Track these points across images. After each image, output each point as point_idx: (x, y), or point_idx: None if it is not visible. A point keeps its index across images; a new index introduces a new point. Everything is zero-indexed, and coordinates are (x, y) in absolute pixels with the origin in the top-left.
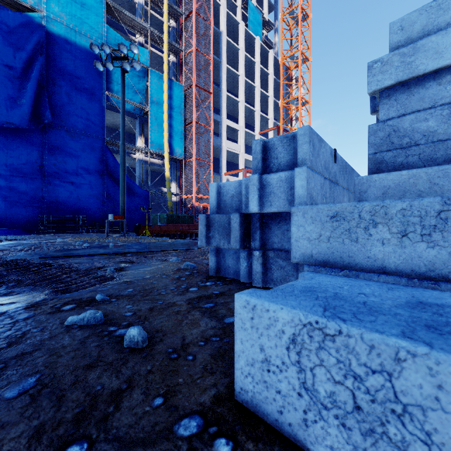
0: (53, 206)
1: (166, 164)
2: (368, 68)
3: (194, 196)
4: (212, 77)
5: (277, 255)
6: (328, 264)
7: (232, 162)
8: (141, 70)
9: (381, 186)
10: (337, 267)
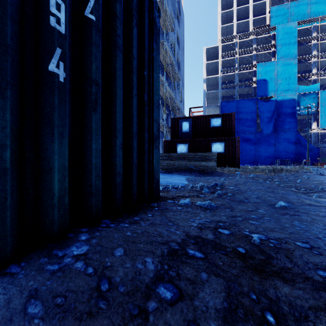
0: (278, 156)
1: None
2: None
3: None
4: None
5: None
6: None
7: None
8: (315, 93)
9: None
10: None
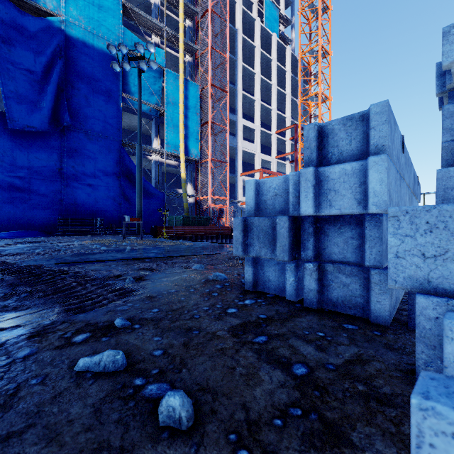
0: (72, 208)
1: (182, 165)
2: (443, 35)
3: (210, 197)
4: (228, 76)
5: (339, 269)
6: None
7: (247, 162)
8: (157, 70)
9: None
10: None
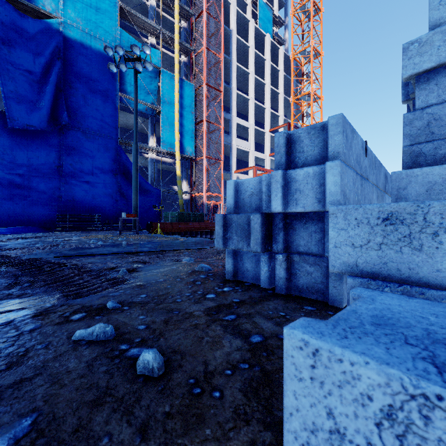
0: (70, 204)
1: (177, 163)
2: (403, 51)
3: (205, 194)
4: (222, 76)
5: (304, 259)
6: (379, 276)
7: (242, 160)
8: (153, 70)
9: (425, 181)
10: (393, 281)
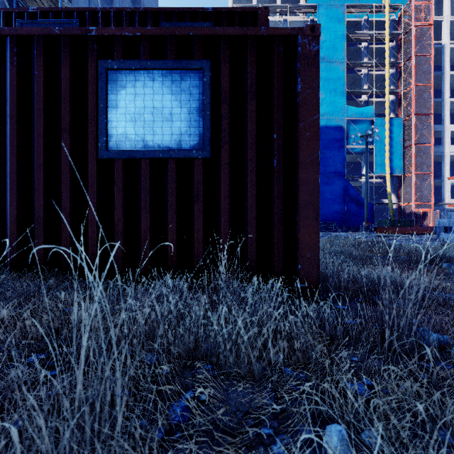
0: (320, 217)
1: (388, 183)
2: None
3: (413, 204)
4: (432, 100)
5: None
6: None
7: None
8: (368, 121)
9: None
10: None
